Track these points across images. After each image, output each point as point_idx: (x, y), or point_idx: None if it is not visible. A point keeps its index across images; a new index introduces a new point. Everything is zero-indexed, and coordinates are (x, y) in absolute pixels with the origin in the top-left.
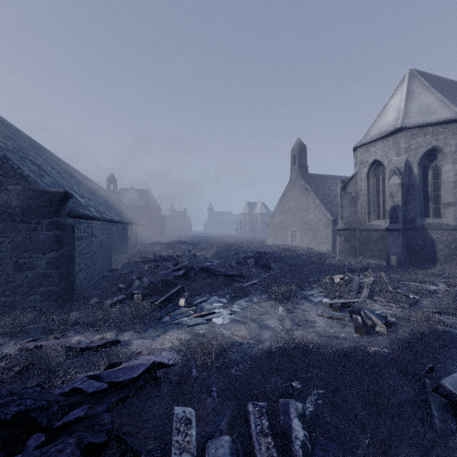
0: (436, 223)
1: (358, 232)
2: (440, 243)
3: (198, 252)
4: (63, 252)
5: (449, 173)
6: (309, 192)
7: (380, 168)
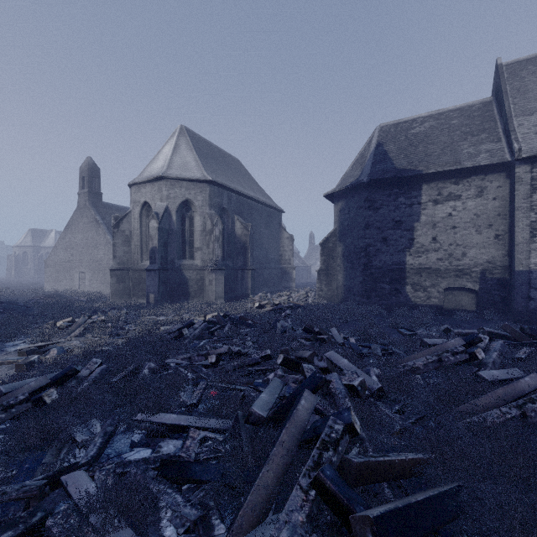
0: (190, 264)
1: (131, 272)
2: (191, 281)
3: None
4: None
5: (198, 223)
6: (100, 225)
7: (151, 210)
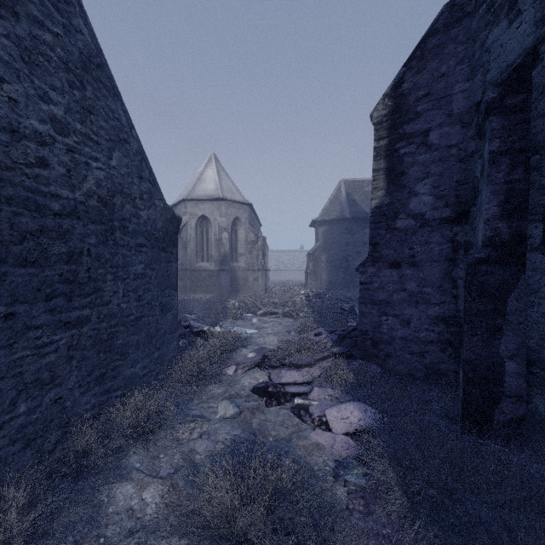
0: (238, 266)
1: (189, 272)
2: (240, 279)
3: None
4: None
5: (243, 235)
6: None
7: (204, 222)
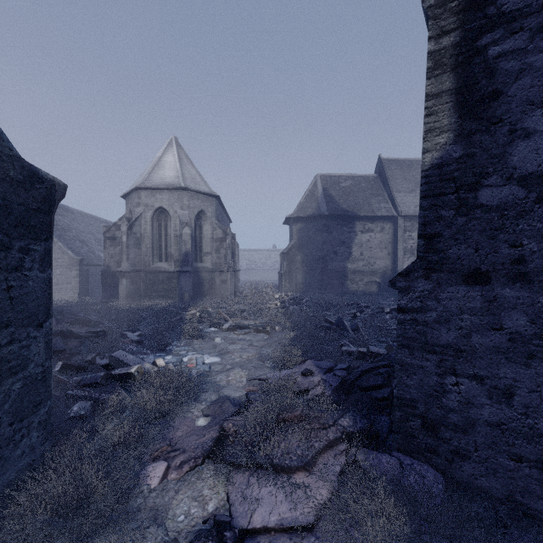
0: (203, 267)
1: (144, 274)
2: (205, 281)
3: None
4: None
5: (209, 231)
6: None
7: (162, 215)
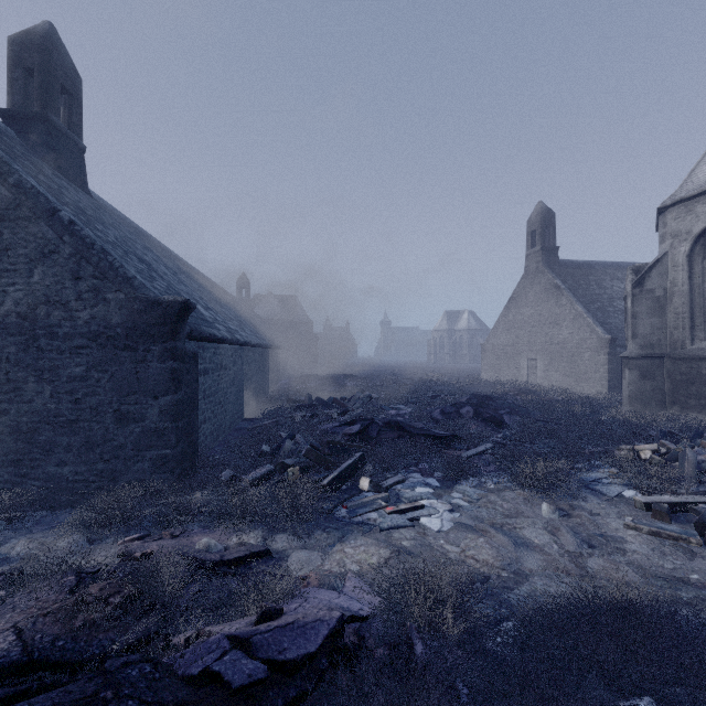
0: None
1: (668, 362)
2: None
3: (373, 392)
4: (183, 395)
5: None
6: (562, 292)
7: None
